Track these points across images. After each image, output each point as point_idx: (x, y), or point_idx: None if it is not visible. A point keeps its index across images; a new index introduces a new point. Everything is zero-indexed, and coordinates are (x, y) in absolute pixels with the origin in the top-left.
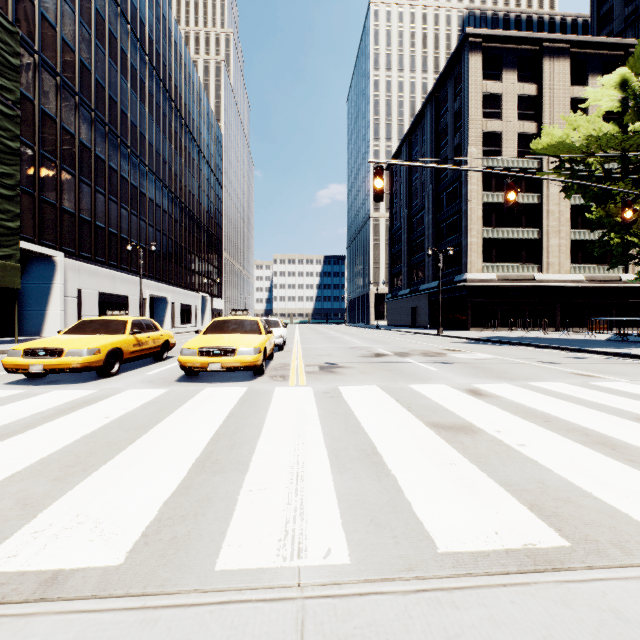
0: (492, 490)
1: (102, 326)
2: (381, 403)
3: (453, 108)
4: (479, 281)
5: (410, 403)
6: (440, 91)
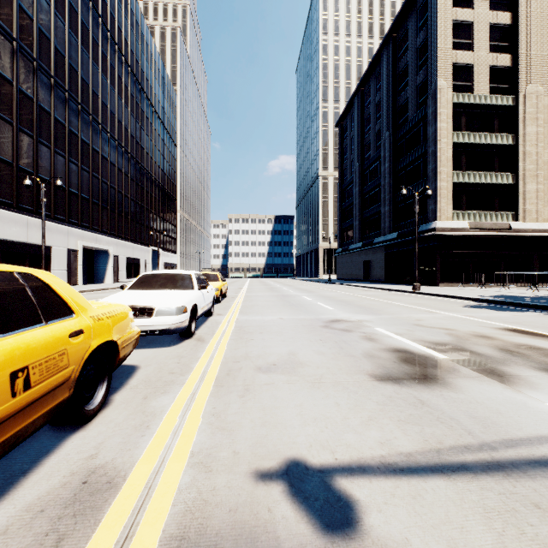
0: None
1: None
2: None
3: (415, 44)
4: (450, 230)
5: None
6: (398, 31)
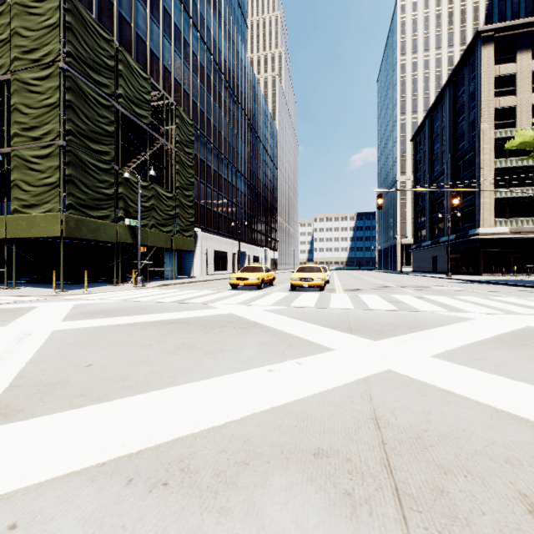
0: (391, 306)
1: (254, 269)
2: (373, 297)
3: (468, 90)
4: (491, 234)
5: (385, 298)
6: (457, 76)
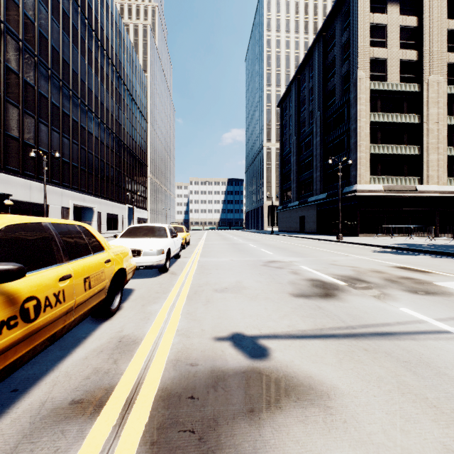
0: None
1: None
2: None
3: (340, 41)
4: (368, 192)
5: None
6: (327, 30)
